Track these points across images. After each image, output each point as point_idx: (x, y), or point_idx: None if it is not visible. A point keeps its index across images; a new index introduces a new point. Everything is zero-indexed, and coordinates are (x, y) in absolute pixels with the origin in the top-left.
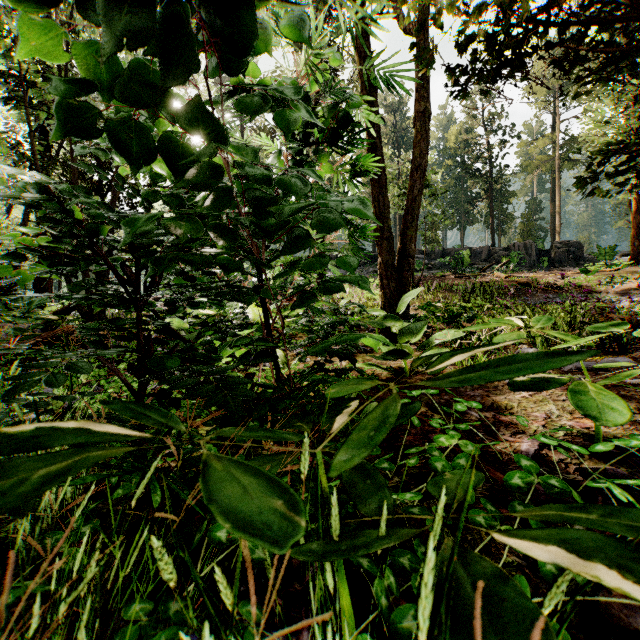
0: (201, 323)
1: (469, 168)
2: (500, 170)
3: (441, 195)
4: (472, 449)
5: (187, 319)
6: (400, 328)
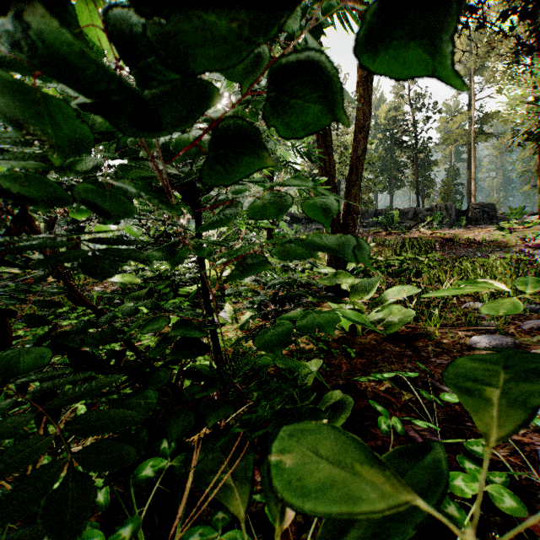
0: (155, 277)
1: (397, 140)
2: (424, 142)
3: (375, 162)
4: (512, 504)
5: (139, 273)
6: (351, 284)
